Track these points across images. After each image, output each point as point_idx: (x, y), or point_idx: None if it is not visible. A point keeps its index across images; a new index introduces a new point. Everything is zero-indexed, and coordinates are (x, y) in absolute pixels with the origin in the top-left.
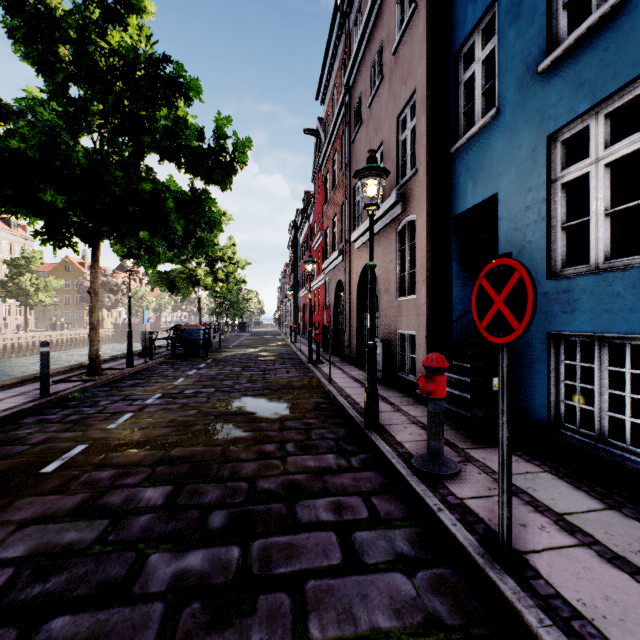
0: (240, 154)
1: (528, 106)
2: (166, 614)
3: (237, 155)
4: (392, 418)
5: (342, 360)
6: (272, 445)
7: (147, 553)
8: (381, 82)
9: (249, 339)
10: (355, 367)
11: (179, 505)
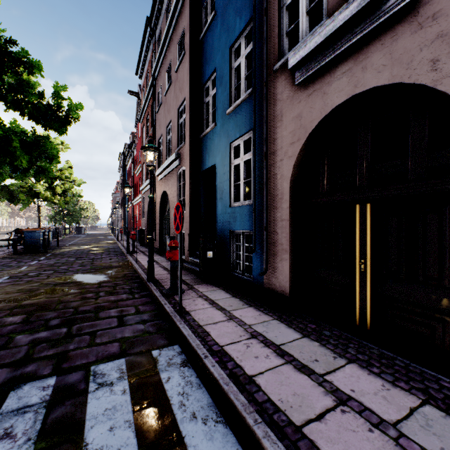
0: (74, 113)
1: (224, 127)
2: (29, 348)
3: (71, 113)
4: (165, 277)
5: None
6: (91, 294)
7: (15, 336)
8: (171, 84)
9: (84, 239)
10: (157, 254)
11: (31, 321)
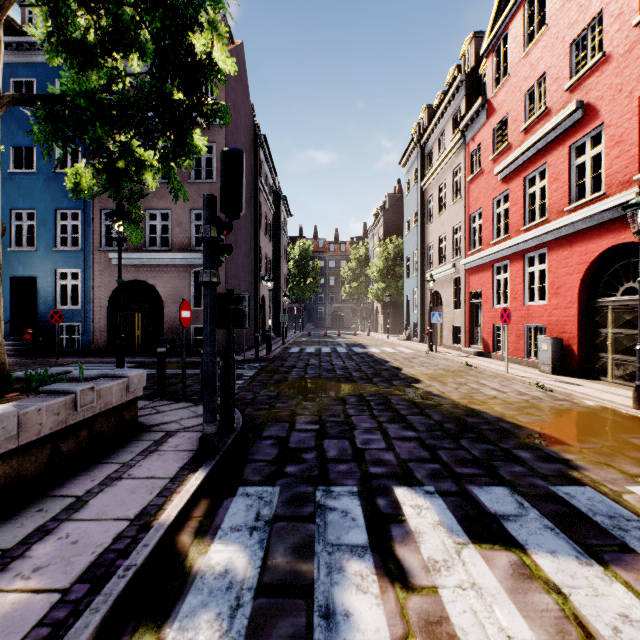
0: None
1: (50, 256)
2: None
3: None
4: None
5: None
6: None
7: None
8: None
9: None
10: None
11: None
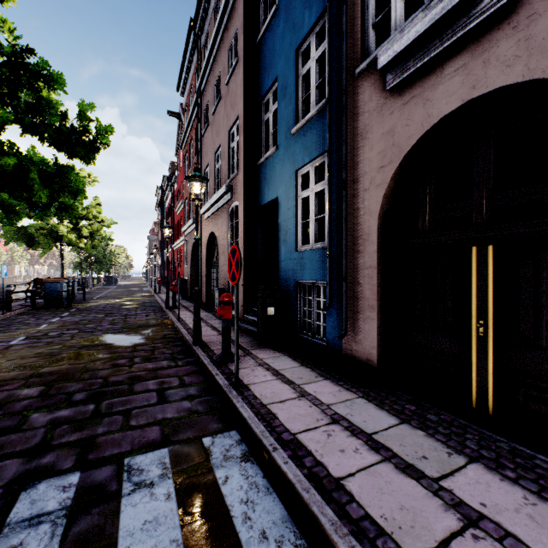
0: (103, 137)
1: (289, 150)
2: (47, 431)
3: (100, 137)
4: (214, 338)
5: None
6: (124, 360)
7: (30, 415)
8: (220, 100)
9: (115, 291)
10: (203, 310)
11: (51, 394)
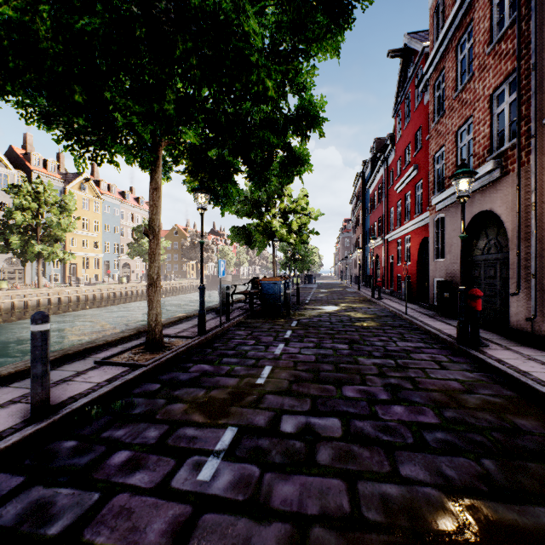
0: None
1: None
2: None
3: None
4: None
5: (510, 339)
6: None
7: None
8: None
9: (321, 292)
10: None
11: None
